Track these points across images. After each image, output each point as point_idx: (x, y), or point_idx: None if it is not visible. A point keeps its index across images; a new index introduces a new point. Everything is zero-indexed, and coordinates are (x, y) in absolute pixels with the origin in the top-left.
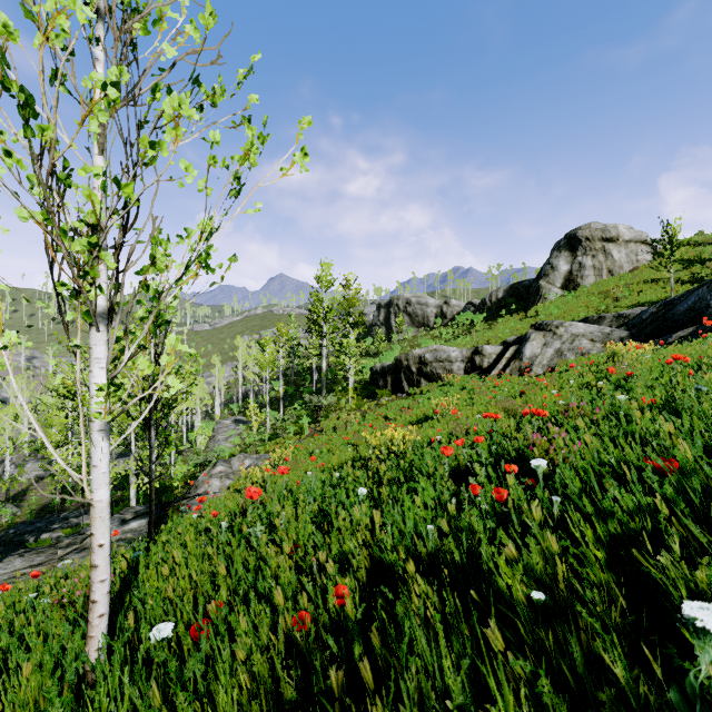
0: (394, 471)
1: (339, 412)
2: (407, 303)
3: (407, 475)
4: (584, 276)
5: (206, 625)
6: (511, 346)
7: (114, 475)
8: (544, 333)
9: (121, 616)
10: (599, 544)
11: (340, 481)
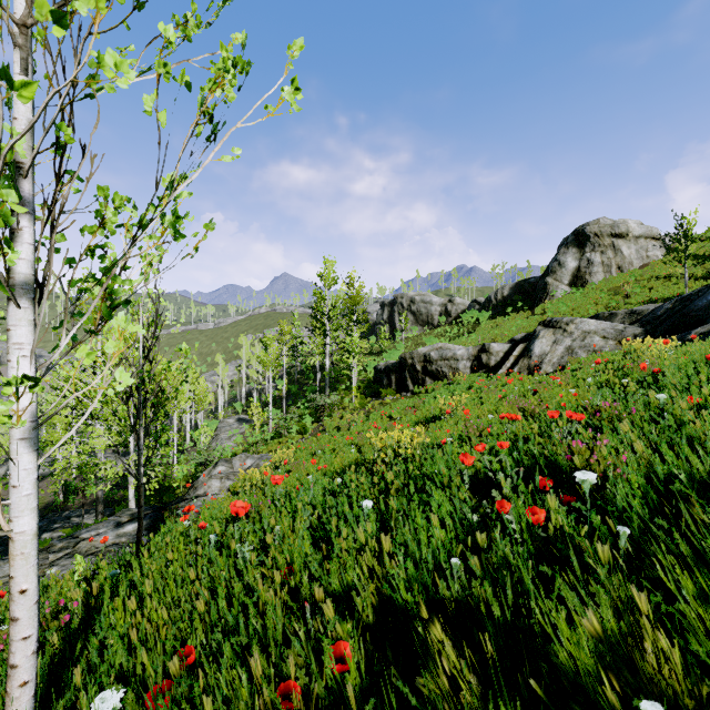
0: (402, 477)
1: (343, 411)
2: (411, 301)
3: (417, 483)
4: (593, 273)
5: (169, 687)
6: (519, 344)
7: (111, 475)
8: (554, 330)
9: (74, 663)
10: (703, 603)
11: (343, 487)
